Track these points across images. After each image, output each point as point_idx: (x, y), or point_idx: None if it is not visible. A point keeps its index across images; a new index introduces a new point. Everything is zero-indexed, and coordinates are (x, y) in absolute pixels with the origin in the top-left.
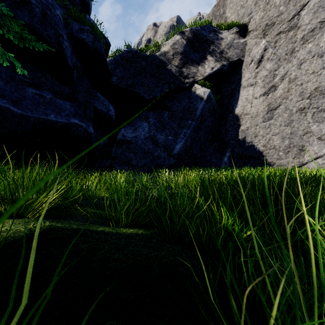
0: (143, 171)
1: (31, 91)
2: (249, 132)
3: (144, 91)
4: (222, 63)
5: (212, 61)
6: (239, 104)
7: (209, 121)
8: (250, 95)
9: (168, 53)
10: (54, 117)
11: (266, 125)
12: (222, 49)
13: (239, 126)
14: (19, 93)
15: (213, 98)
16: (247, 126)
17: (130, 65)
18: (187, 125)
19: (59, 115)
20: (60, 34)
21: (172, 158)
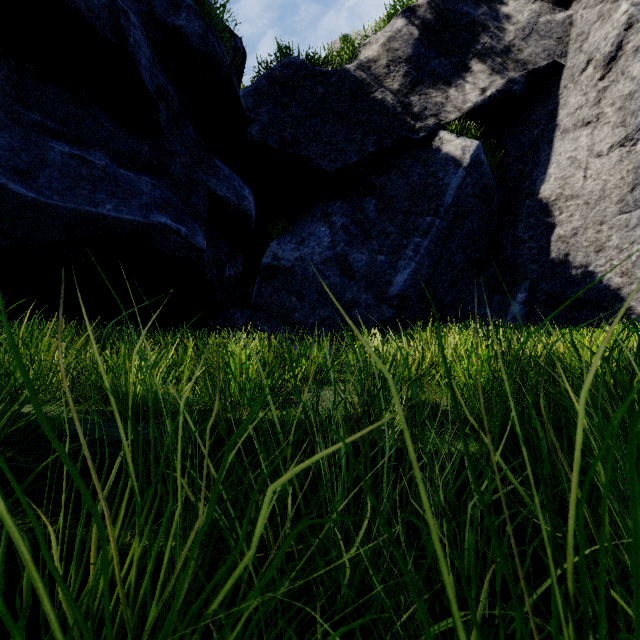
0: (319, 336)
1: (60, 149)
2: (579, 240)
3: (321, 154)
4: (509, 76)
5: (482, 73)
6: (552, 174)
7: (474, 218)
8: (582, 150)
9: (377, 62)
10: (112, 209)
11: (629, 220)
12: (509, 42)
13: (552, 227)
14: (31, 152)
15: (485, 163)
16: (573, 227)
17: (290, 96)
18: (422, 228)
19: (124, 205)
20: (119, 8)
21: (387, 305)
